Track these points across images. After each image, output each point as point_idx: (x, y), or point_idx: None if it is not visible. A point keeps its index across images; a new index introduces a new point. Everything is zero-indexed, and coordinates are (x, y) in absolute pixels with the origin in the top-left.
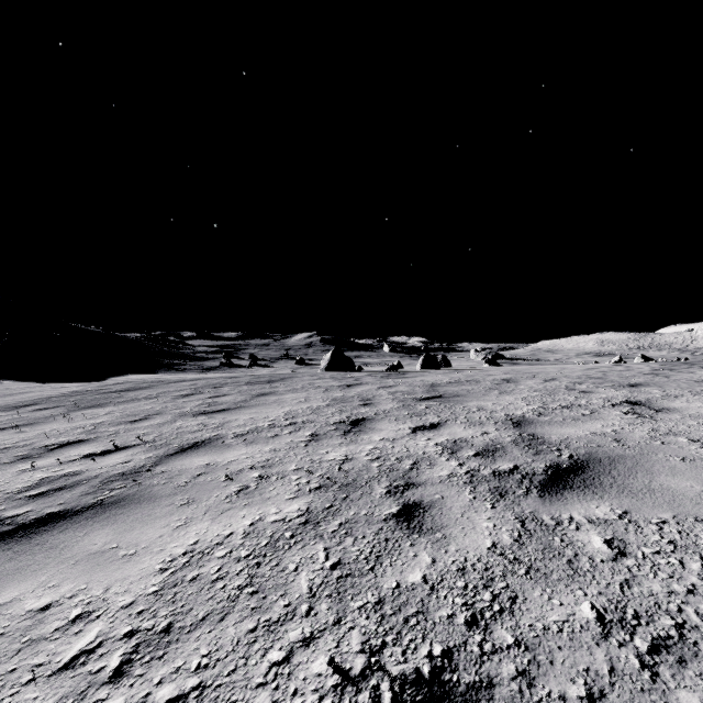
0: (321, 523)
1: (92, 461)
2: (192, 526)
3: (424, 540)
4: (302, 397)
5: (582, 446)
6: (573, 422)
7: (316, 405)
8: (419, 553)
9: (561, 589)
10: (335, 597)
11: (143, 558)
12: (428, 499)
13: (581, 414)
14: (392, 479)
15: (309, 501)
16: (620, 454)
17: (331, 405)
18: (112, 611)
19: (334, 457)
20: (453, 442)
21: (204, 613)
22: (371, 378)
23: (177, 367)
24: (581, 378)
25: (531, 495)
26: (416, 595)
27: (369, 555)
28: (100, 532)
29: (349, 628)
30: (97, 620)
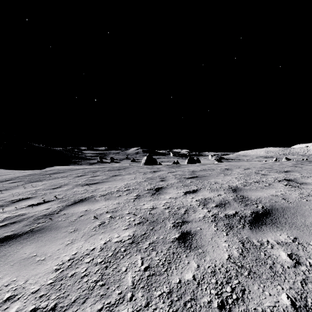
0: (139, 243)
1: (32, 208)
2: (75, 244)
3: (192, 254)
4: (133, 177)
5: (267, 202)
6: (261, 189)
7: (139, 181)
8: (190, 261)
9: (269, 285)
10: (146, 288)
11: (47, 262)
12: (194, 230)
13: (264, 185)
14: (175, 219)
15: (134, 230)
16: (286, 206)
17: (146, 181)
18: (26, 295)
19: (147, 207)
20: (204, 199)
21: (75, 297)
22: (165, 168)
23: (78, 163)
24: (261, 168)
25: (245, 228)
26: (190, 288)
27: (164, 262)
28: (29, 246)
29: (153, 309)
30: (17, 300)
